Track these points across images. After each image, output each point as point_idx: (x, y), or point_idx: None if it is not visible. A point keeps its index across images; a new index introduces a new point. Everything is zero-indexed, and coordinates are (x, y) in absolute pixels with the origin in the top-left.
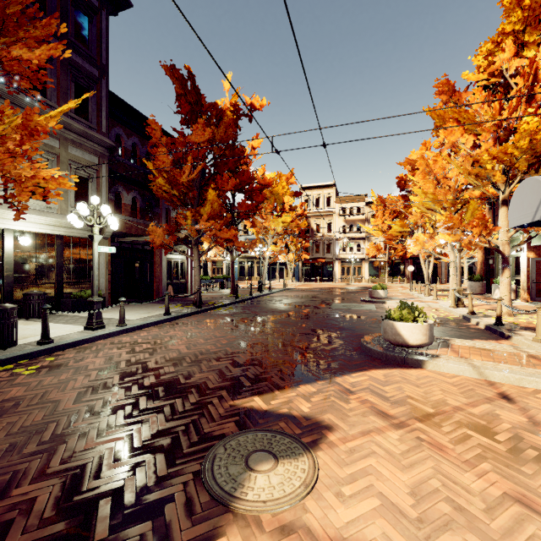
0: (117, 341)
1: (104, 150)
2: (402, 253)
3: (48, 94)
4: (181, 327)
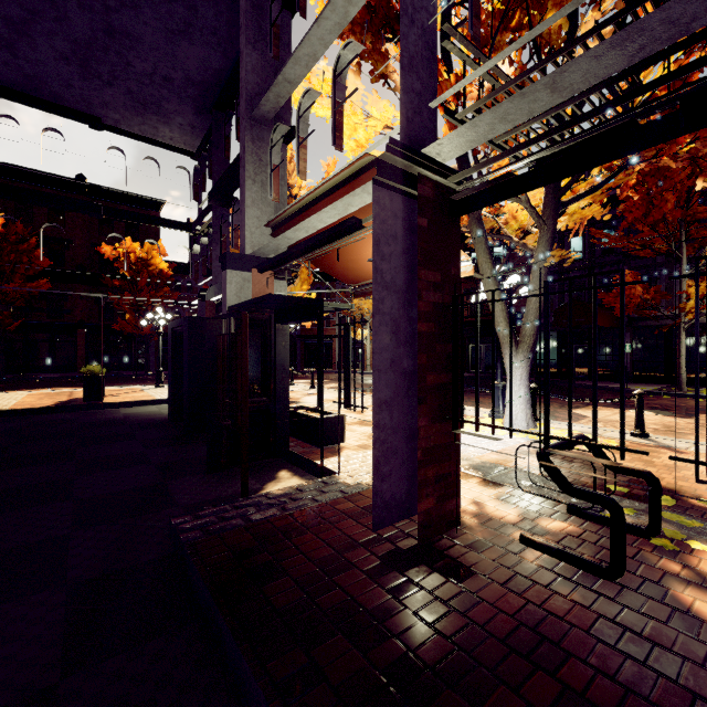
0: None
1: None
2: None
3: None
4: None
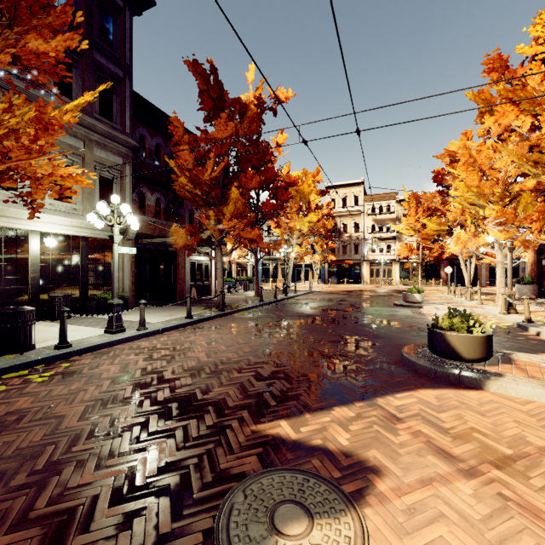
0: (135, 345)
1: (128, 150)
2: (437, 253)
3: (73, 95)
4: (202, 332)
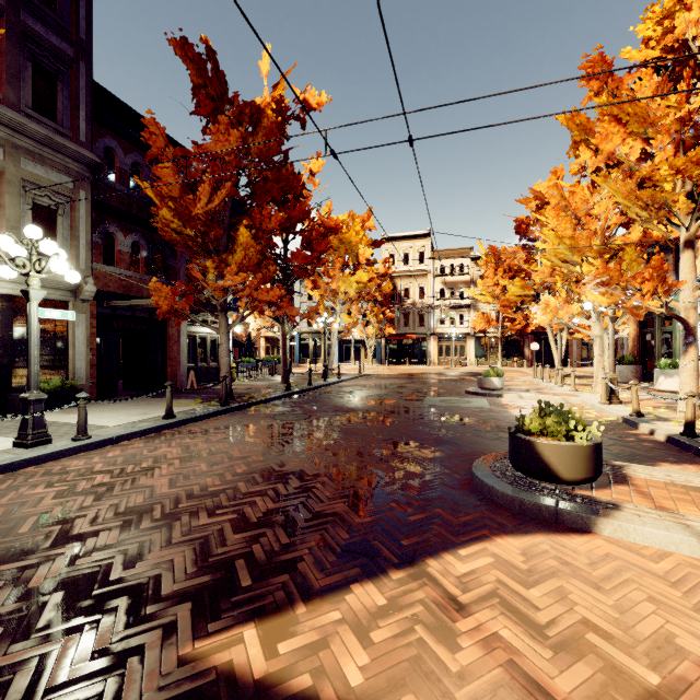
0: (58, 467)
1: (83, 168)
2: (521, 326)
3: None
4: (183, 439)
